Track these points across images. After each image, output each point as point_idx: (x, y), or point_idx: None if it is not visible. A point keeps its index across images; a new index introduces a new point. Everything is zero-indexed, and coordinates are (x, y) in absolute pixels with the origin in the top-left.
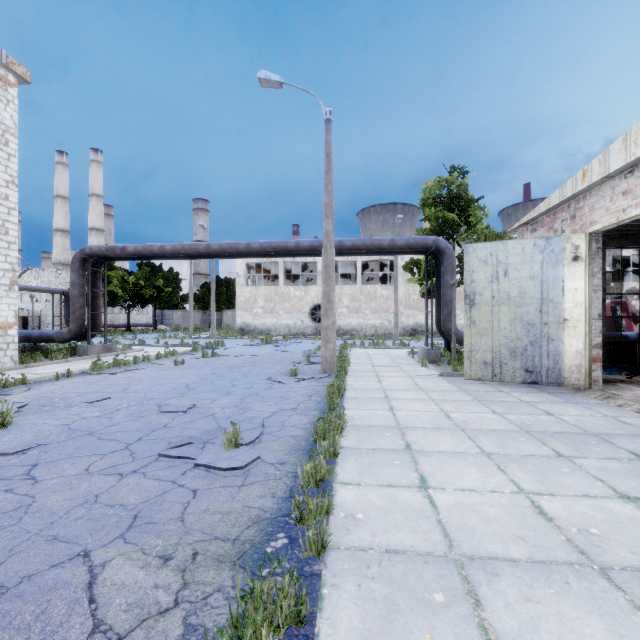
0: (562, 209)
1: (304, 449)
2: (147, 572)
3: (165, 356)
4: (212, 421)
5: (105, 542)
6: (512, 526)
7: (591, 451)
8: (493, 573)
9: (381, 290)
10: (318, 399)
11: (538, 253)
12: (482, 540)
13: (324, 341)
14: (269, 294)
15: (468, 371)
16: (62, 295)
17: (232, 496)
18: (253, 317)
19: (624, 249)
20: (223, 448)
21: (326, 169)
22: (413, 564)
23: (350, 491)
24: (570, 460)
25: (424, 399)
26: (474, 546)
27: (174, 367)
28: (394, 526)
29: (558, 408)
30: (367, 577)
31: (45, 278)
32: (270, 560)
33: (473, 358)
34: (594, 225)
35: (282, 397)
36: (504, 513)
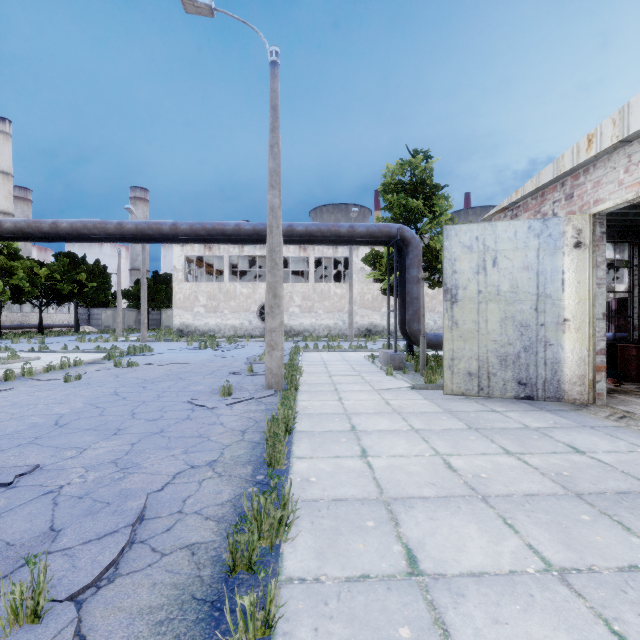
0: (554, 188)
1: (203, 599)
2: None
3: (61, 367)
4: (44, 510)
5: None
6: None
7: None
8: None
9: (335, 288)
10: (255, 438)
11: (533, 238)
12: None
13: (269, 347)
14: (212, 291)
15: (449, 384)
16: None
17: None
18: (194, 317)
19: None
20: (4, 622)
21: (271, 126)
22: None
23: None
24: None
25: (405, 430)
26: None
27: (62, 384)
28: None
29: (580, 438)
30: None
31: None
32: None
33: (455, 368)
34: (601, 204)
35: (200, 437)
36: None
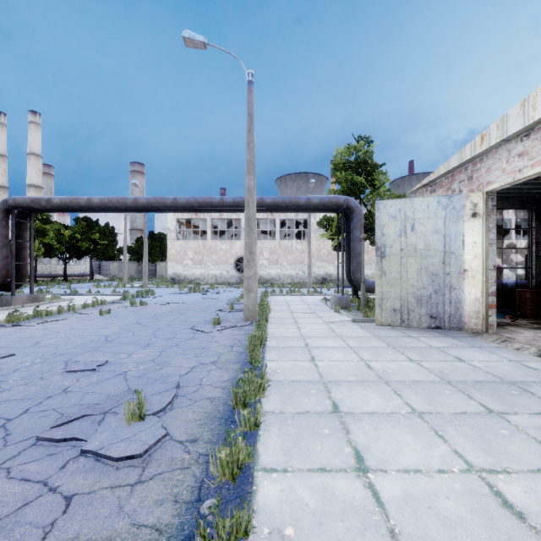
0: (460, 171)
1: (221, 417)
2: None
3: (93, 305)
4: (122, 381)
5: None
6: (482, 534)
7: (518, 404)
8: None
9: (296, 245)
10: (240, 350)
11: (441, 210)
12: None
13: (246, 290)
14: (198, 247)
15: (379, 317)
16: None
17: (119, 505)
18: (183, 268)
19: None
20: (125, 421)
21: (248, 128)
22: None
23: (275, 483)
24: (503, 418)
25: (342, 347)
26: None
27: (99, 317)
28: None
29: (466, 353)
30: None
31: None
32: None
33: (384, 305)
34: (491, 185)
35: (203, 348)
36: (465, 509)
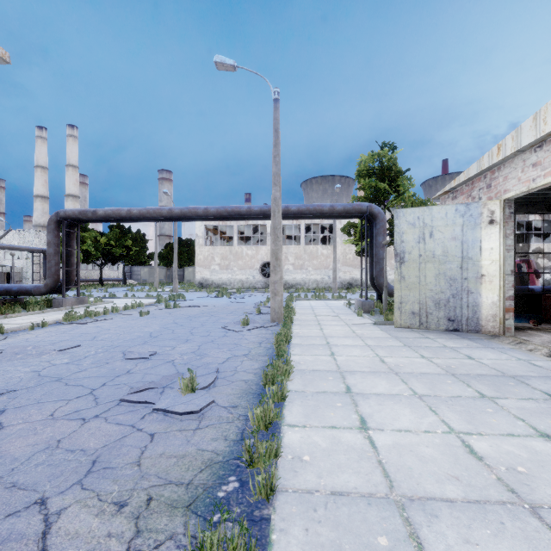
0: (479, 179)
1: (254, 393)
2: (101, 520)
3: (132, 307)
4: (171, 367)
5: (63, 489)
6: (446, 466)
7: (510, 392)
8: (432, 514)
9: (322, 250)
10: (267, 346)
11: (459, 217)
12: (420, 480)
13: (273, 294)
14: (225, 253)
15: (398, 320)
16: (41, 253)
17: (187, 439)
18: (211, 273)
19: (527, 215)
20: (180, 392)
21: (274, 143)
22: (357, 506)
23: (297, 433)
24: (493, 401)
25: (361, 345)
26: (413, 486)
27: (139, 317)
28: (338, 467)
29: (478, 353)
30: (314, 521)
31: (26, 238)
32: (220, 511)
33: (403, 309)
34: (507, 193)
35: (235, 344)
36: (438, 453)
